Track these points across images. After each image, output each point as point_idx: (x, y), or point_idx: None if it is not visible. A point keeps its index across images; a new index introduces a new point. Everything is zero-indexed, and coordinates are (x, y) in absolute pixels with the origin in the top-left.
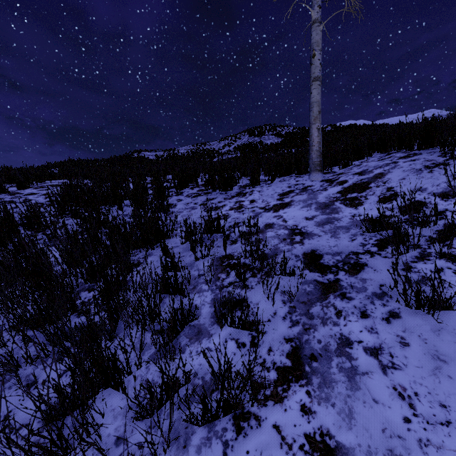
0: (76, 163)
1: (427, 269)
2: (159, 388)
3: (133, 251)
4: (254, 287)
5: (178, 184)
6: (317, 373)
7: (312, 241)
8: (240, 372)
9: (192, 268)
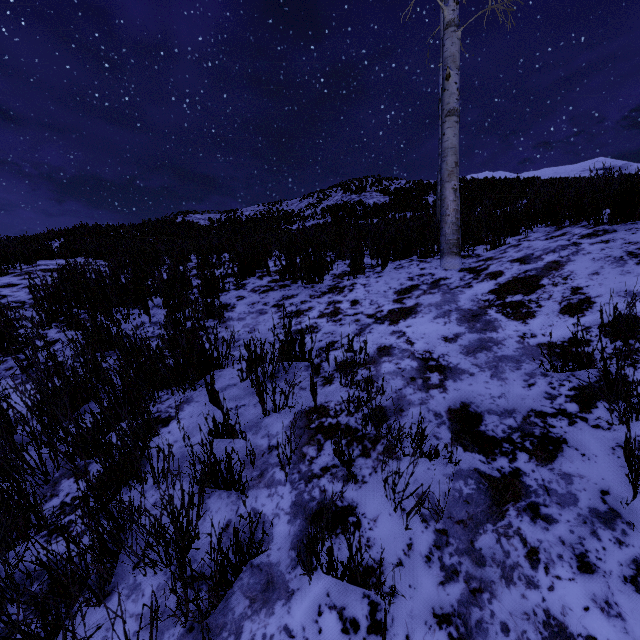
0: (91, 231)
1: None
2: None
3: (161, 392)
4: (366, 480)
5: (239, 272)
6: None
7: (460, 385)
8: None
9: (257, 431)
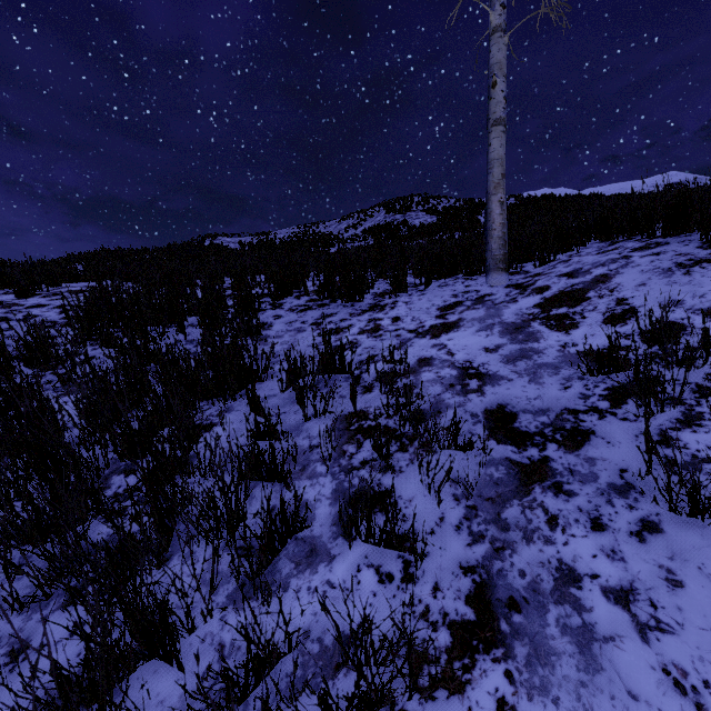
0: (113, 255)
1: (699, 443)
2: (243, 659)
3: (201, 403)
4: (403, 470)
5: (275, 291)
6: (522, 636)
7: (498, 390)
8: (385, 630)
9: (298, 434)
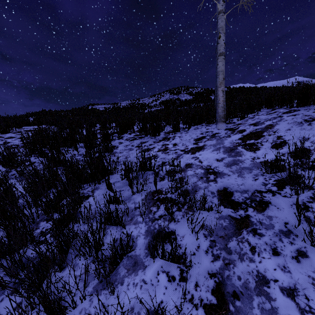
0: (47, 113)
1: None
2: None
3: (84, 185)
4: (179, 220)
5: (119, 131)
6: (241, 314)
7: (223, 180)
8: (171, 308)
9: (129, 201)
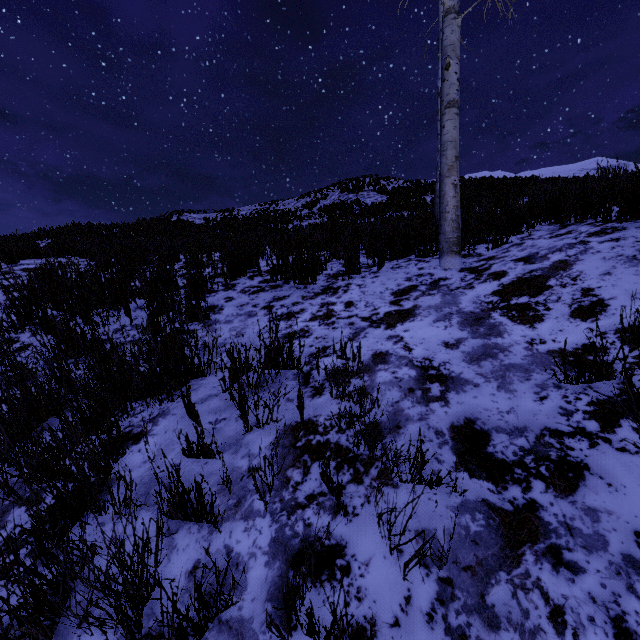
0: (82, 230)
1: None
2: None
3: (136, 403)
4: (358, 512)
5: (228, 272)
6: None
7: (464, 398)
8: None
9: (237, 450)
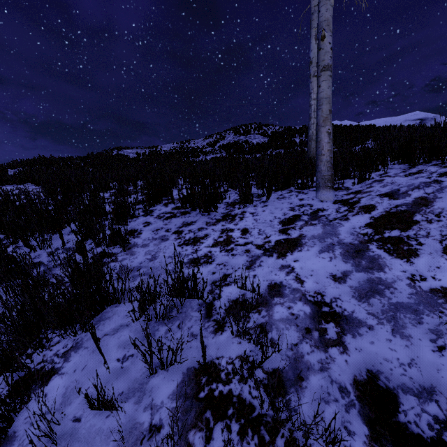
0: (45, 162)
1: None
2: None
3: (53, 332)
4: None
5: (147, 200)
6: None
7: (361, 343)
8: None
9: (140, 398)
